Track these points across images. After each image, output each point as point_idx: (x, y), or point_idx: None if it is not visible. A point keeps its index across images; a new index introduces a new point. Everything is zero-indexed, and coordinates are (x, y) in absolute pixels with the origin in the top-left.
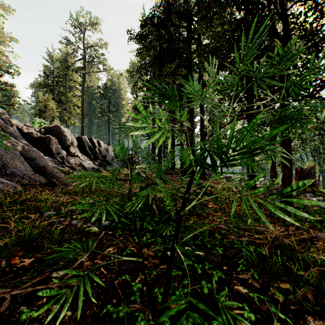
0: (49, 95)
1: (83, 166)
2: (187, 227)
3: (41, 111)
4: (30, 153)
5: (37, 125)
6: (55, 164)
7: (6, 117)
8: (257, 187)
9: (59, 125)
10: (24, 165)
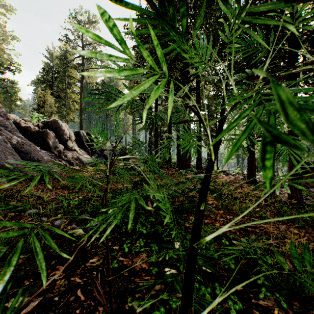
0: (47, 90)
1: (80, 160)
2: (187, 229)
3: (40, 106)
4: (24, 146)
5: (36, 120)
6: (52, 158)
7: (2, 111)
8: (257, 182)
9: (57, 119)
10: (15, 158)
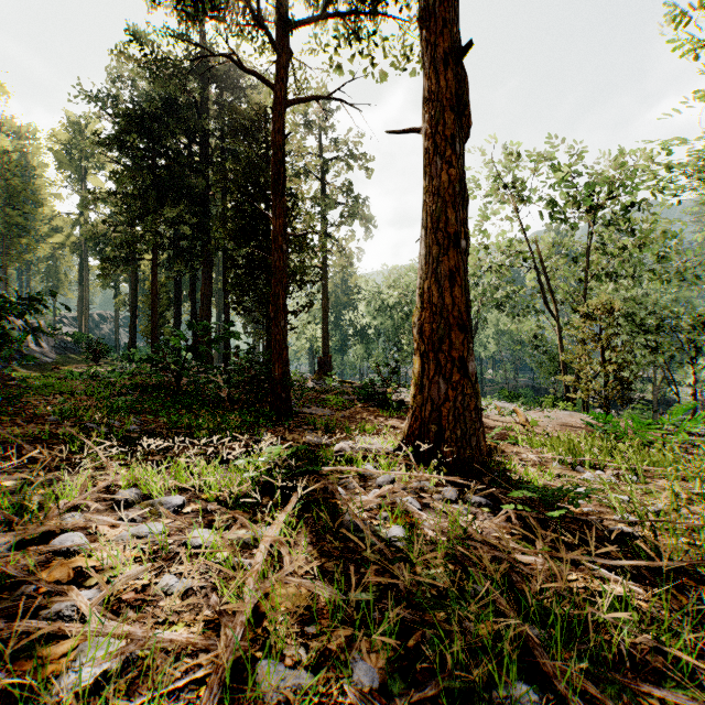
0: None
1: None
2: None
3: None
4: None
5: None
6: None
7: None
8: None
9: None
10: None
